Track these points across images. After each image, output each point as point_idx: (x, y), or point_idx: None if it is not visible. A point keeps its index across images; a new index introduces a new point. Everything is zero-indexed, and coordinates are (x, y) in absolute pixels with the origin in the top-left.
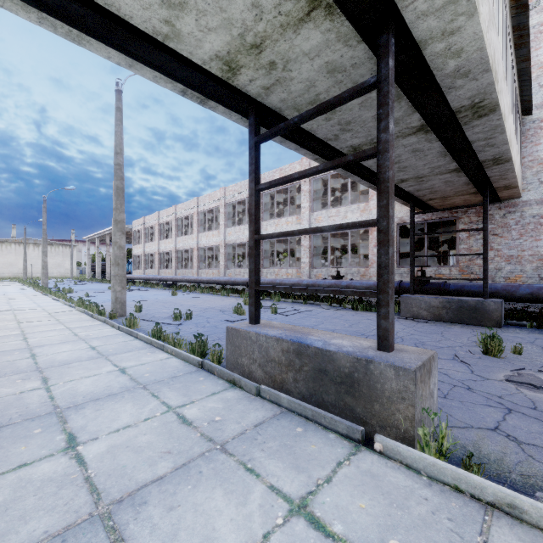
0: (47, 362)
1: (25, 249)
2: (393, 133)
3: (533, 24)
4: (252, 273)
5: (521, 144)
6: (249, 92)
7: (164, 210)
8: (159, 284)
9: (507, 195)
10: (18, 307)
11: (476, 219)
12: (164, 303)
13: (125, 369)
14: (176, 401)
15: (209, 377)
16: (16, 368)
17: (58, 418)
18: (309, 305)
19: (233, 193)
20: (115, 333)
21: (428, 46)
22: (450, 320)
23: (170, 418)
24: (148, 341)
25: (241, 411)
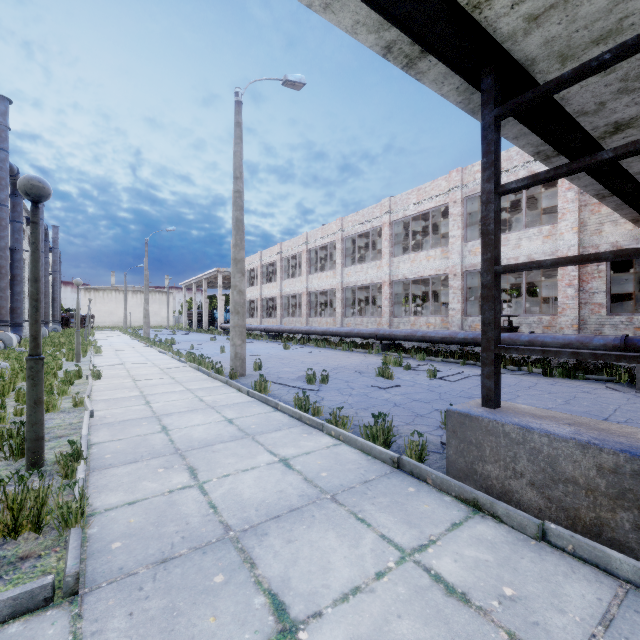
0: (184, 441)
1: (125, 296)
2: None
3: None
4: (489, 327)
5: None
6: (497, 32)
7: (267, 250)
8: (262, 335)
9: None
10: (128, 361)
11: None
12: (280, 359)
13: (287, 460)
14: (402, 536)
15: (422, 486)
16: (151, 448)
17: (239, 553)
18: (470, 367)
19: (353, 225)
20: (245, 399)
21: None
22: None
23: (420, 578)
24: (296, 415)
25: (538, 575)
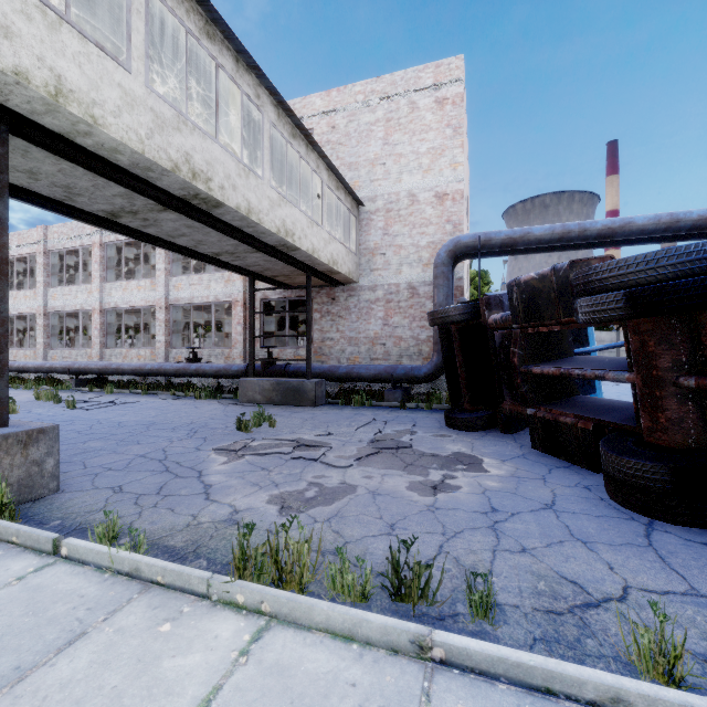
0: None
1: None
2: (4, 217)
3: (366, 121)
4: None
5: (357, 232)
6: None
7: None
8: None
9: (343, 279)
10: None
11: (327, 300)
12: None
13: None
14: None
15: None
16: None
17: None
18: (148, 396)
19: (60, 237)
20: None
21: (75, 138)
22: (279, 402)
23: None
24: None
25: None
